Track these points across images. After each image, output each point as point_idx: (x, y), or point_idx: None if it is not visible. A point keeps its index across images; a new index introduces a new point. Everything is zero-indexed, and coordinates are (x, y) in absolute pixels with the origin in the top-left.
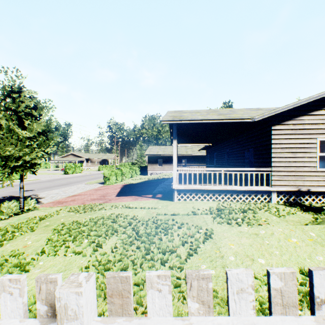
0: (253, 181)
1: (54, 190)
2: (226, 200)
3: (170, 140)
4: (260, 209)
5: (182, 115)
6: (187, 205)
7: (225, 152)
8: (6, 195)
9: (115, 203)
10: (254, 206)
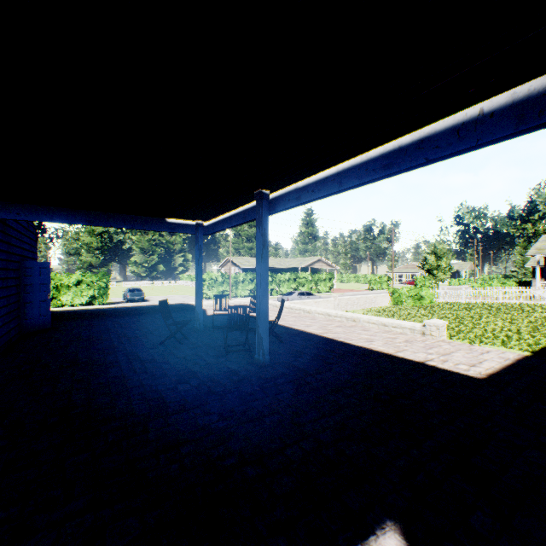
0: None
1: None
2: None
3: None
4: None
5: None
6: None
7: None
8: None
9: None
10: None
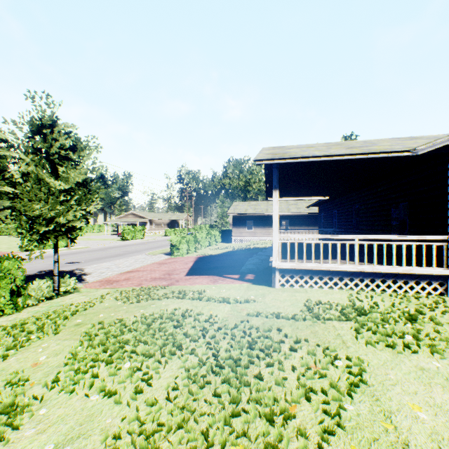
0: (413, 258)
1: (105, 263)
2: (363, 289)
3: (266, 192)
4: (432, 310)
5: (286, 151)
6: (296, 295)
7: (352, 208)
8: (44, 269)
9: (183, 286)
10: (417, 303)
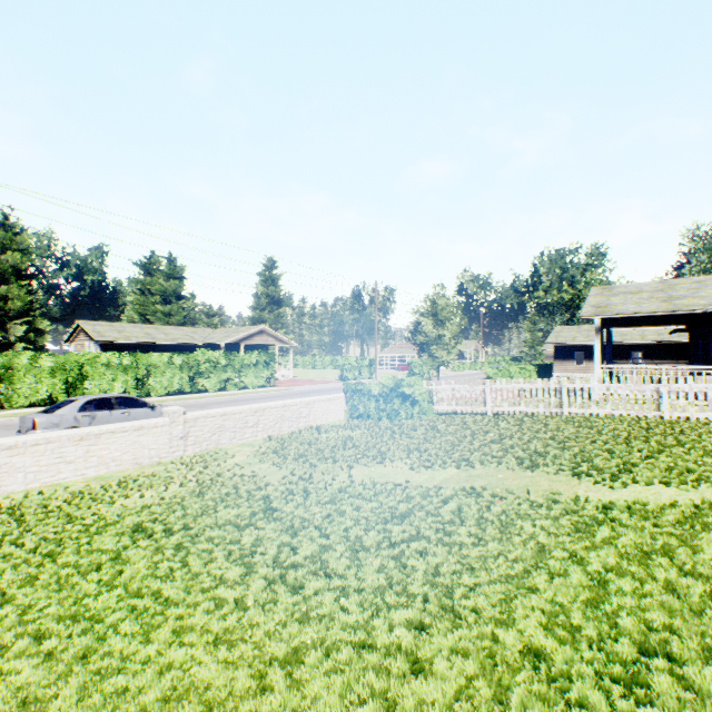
0: None
1: None
2: None
3: None
4: None
5: (608, 303)
6: None
7: (709, 340)
8: None
9: None
10: None
